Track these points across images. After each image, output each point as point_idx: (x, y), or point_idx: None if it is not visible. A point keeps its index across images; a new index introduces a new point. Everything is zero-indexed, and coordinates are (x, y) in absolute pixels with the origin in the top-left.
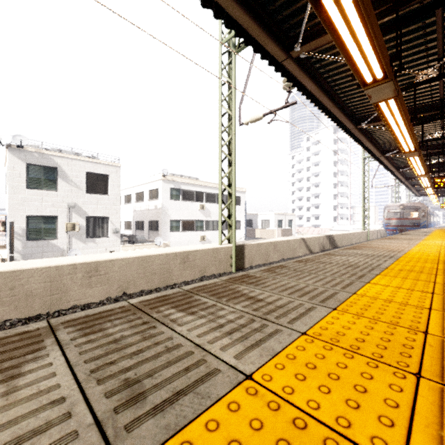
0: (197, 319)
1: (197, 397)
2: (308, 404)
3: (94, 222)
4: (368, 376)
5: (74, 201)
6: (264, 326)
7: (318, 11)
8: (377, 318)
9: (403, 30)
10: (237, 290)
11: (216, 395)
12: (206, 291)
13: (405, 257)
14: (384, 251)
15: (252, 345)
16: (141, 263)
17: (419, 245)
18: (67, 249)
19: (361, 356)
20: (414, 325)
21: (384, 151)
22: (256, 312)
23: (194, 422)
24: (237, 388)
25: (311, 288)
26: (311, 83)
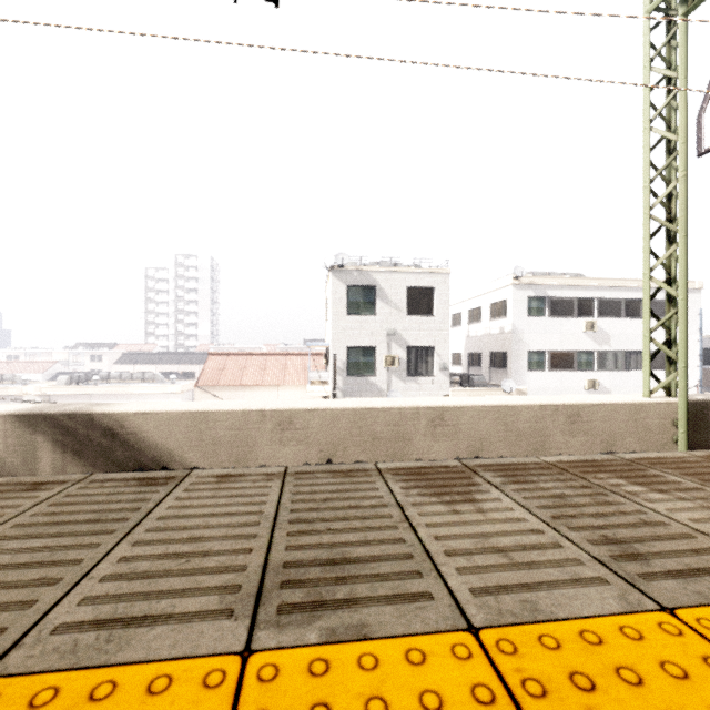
0: (676, 500)
1: None
2: None
3: (416, 354)
4: None
5: (393, 327)
6: None
7: None
8: None
9: None
10: None
11: None
12: (669, 467)
13: None
14: None
15: None
16: (500, 416)
17: None
18: (386, 389)
19: None
20: None
21: None
22: None
23: None
24: None
25: None
26: None
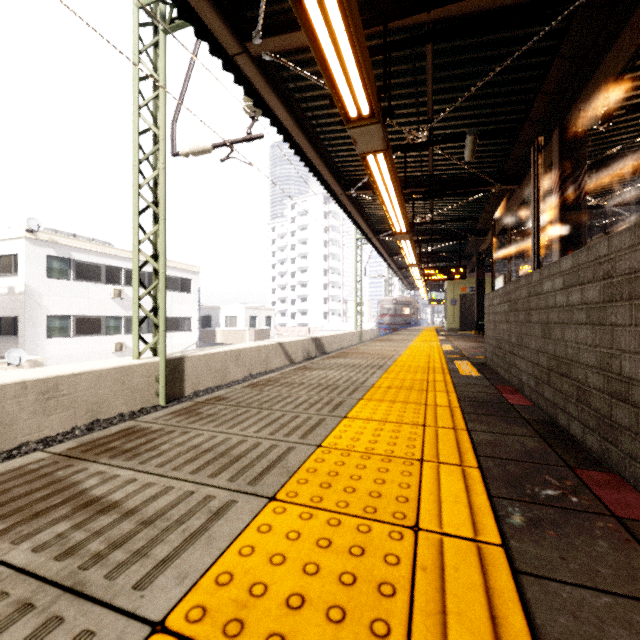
0: None
1: None
2: None
3: None
4: None
5: None
6: (46, 629)
7: None
8: (343, 505)
9: (394, 68)
10: (68, 484)
11: None
12: None
13: (395, 366)
14: (373, 358)
15: None
16: None
17: (410, 347)
18: None
19: None
20: (400, 509)
21: (376, 232)
22: (63, 562)
23: None
24: None
25: (248, 444)
26: (283, 109)
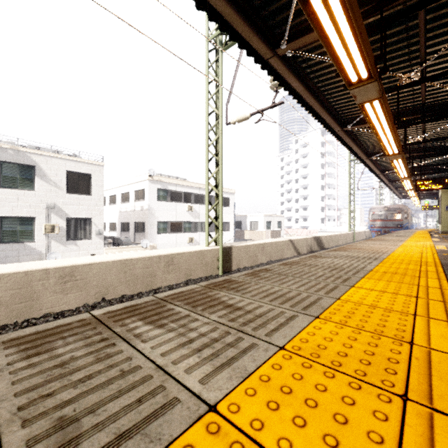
0: (165, 333)
1: (144, 440)
2: (278, 443)
3: (76, 223)
4: (350, 401)
5: (53, 201)
6: (239, 340)
7: (301, 2)
8: (361, 326)
9: (387, 32)
10: (215, 298)
11: (169, 437)
12: (182, 299)
13: (389, 259)
14: (369, 252)
15: (223, 365)
16: (122, 267)
17: (402, 246)
18: (46, 252)
19: (342, 374)
20: (399, 334)
21: (369, 154)
22: (232, 323)
23: None
24: (196, 424)
25: (294, 293)
26: (298, 82)
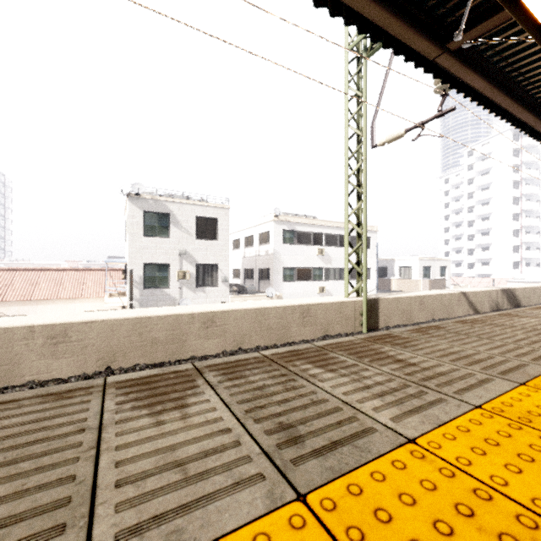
0: (339, 377)
1: (355, 449)
2: (491, 479)
3: (204, 270)
4: None
5: (184, 248)
6: (422, 393)
7: None
8: None
9: None
10: (380, 351)
11: (377, 452)
12: (343, 349)
13: None
14: None
15: (410, 411)
16: (256, 316)
17: None
18: (179, 298)
19: None
20: None
21: None
22: (409, 377)
23: (358, 470)
24: (399, 449)
25: (483, 356)
26: (479, 78)
